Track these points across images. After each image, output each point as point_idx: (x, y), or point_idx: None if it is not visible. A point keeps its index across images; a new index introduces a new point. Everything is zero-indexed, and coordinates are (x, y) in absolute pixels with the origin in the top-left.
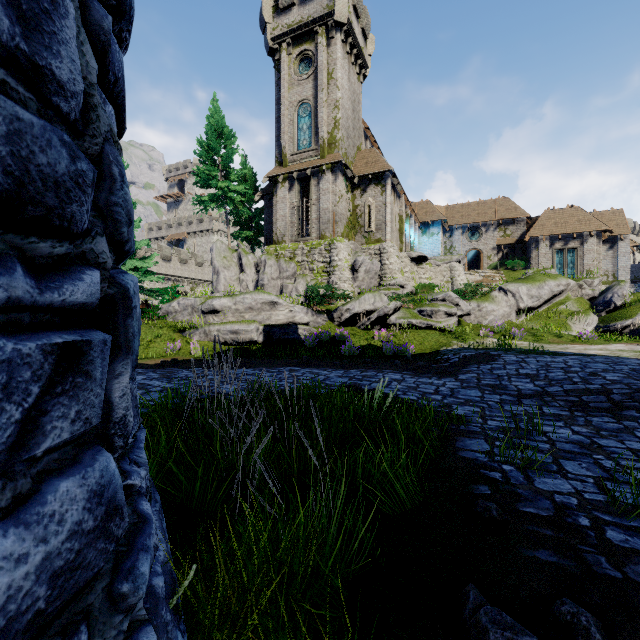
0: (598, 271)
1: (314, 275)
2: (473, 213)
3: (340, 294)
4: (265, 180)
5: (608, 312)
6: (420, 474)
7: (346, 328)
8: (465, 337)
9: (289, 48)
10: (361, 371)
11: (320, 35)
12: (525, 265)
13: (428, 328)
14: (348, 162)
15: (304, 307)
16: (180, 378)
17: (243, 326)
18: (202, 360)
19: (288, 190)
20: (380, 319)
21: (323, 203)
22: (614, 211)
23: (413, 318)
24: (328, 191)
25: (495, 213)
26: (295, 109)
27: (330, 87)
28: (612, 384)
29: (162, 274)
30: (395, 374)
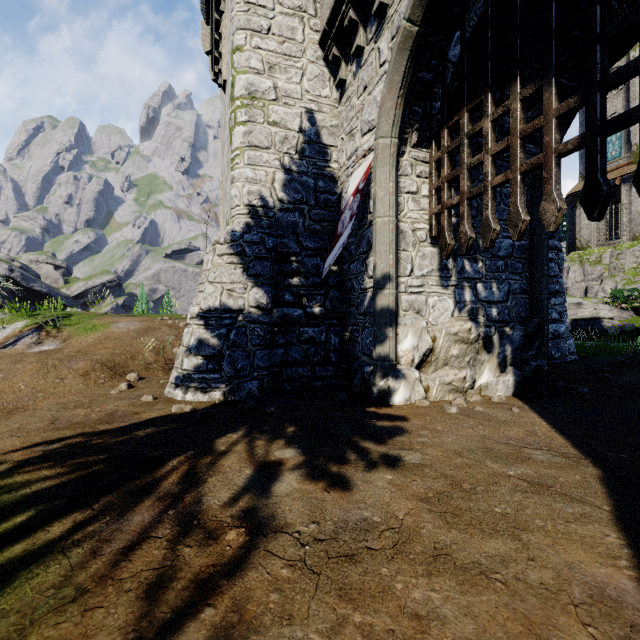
0: None
1: (624, 275)
2: None
3: None
4: (567, 197)
5: None
6: (638, 355)
7: None
8: None
9: None
10: None
11: (632, 50)
12: None
13: None
14: None
15: (608, 306)
16: None
17: None
18: None
19: None
20: None
21: (636, 206)
22: None
23: None
24: None
25: None
26: None
27: None
28: None
29: None
30: None
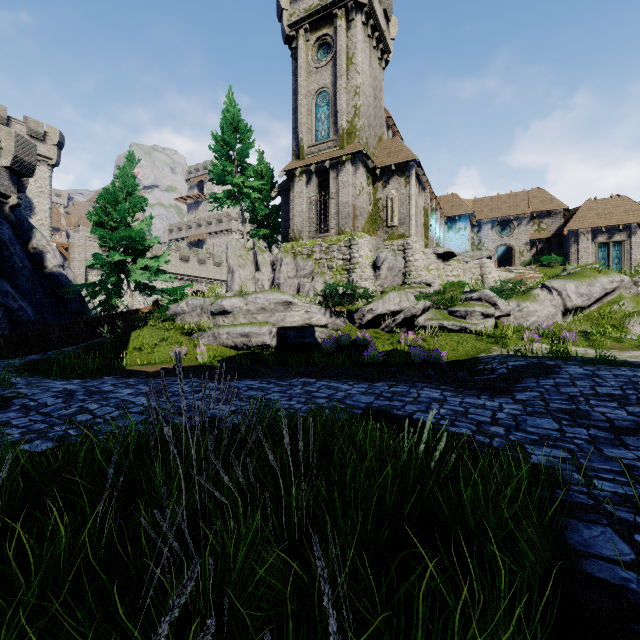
0: None
1: (333, 273)
2: (503, 206)
3: (361, 293)
4: (282, 174)
5: None
6: None
7: (368, 331)
8: (506, 342)
9: (307, 34)
10: (389, 385)
11: (339, 18)
12: (563, 261)
13: (462, 331)
14: (369, 153)
15: (322, 307)
16: (172, 393)
17: (254, 328)
18: (207, 367)
19: (305, 184)
20: (407, 321)
21: (342, 196)
22: None
23: (444, 320)
24: (348, 184)
25: (528, 205)
26: (313, 98)
27: (350, 73)
28: None
29: (180, 274)
30: (432, 390)
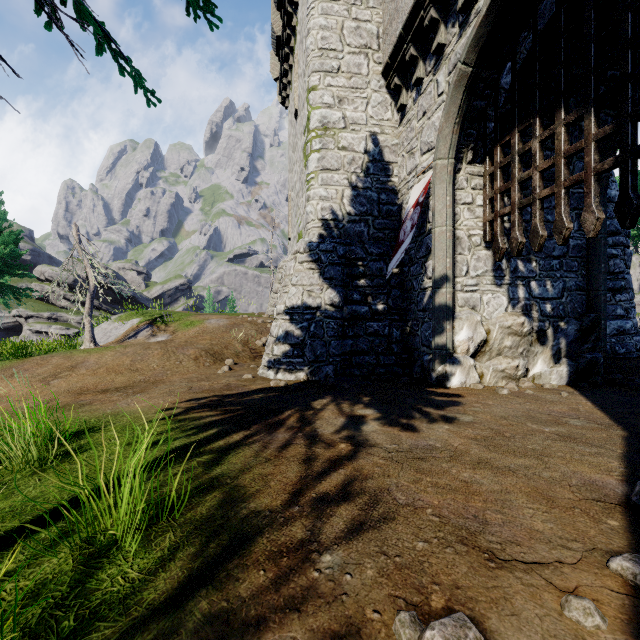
0: None
1: None
2: None
3: None
4: None
5: None
6: None
7: None
8: None
9: None
10: None
11: None
12: None
13: None
14: None
15: None
16: None
17: None
18: None
19: None
20: None
21: None
22: None
23: None
24: None
25: None
26: None
27: None
28: None
29: None
30: None
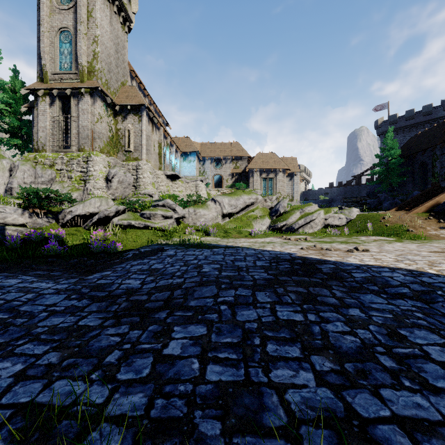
0: (284, 193)
1: (72, 182)
2: (218, 150)
3: (63, 197)
4: (24, 91)
5: (277, 217)
6: None
7: (70, 228)
8: (172, 235)
9: None
10: None
11: None
12: (246, 187)
13: (147, 228)
14: (110, 92)
15: (18, 208)
16: None
17: None
18: None
19: (49, 105)
20: (102, 220)
21: (82, 121)
22: (292, 158)
23: (134, 220)
24: (87, 111)
25: (231, 151)
26: (56, 33)
27: (90, 23)
28: (194, 277)
29: None
30: (25, 278)
